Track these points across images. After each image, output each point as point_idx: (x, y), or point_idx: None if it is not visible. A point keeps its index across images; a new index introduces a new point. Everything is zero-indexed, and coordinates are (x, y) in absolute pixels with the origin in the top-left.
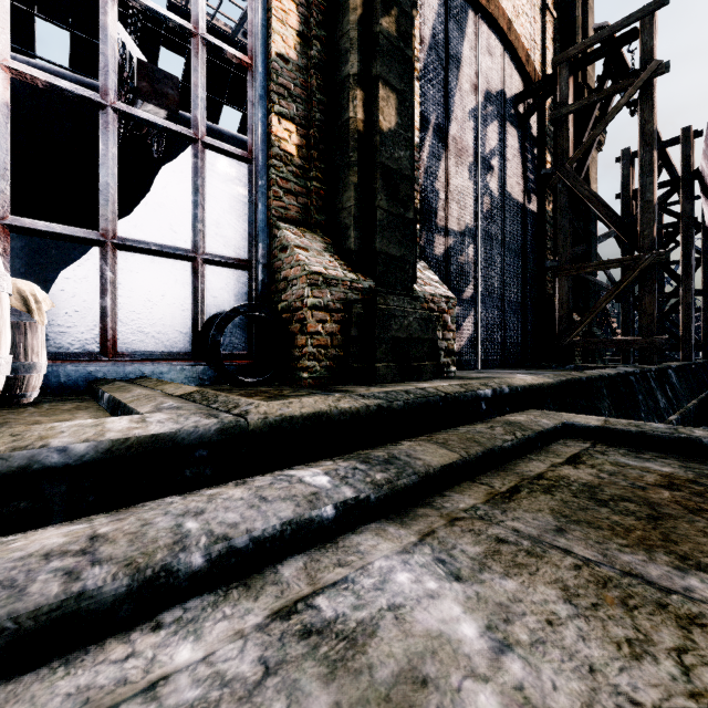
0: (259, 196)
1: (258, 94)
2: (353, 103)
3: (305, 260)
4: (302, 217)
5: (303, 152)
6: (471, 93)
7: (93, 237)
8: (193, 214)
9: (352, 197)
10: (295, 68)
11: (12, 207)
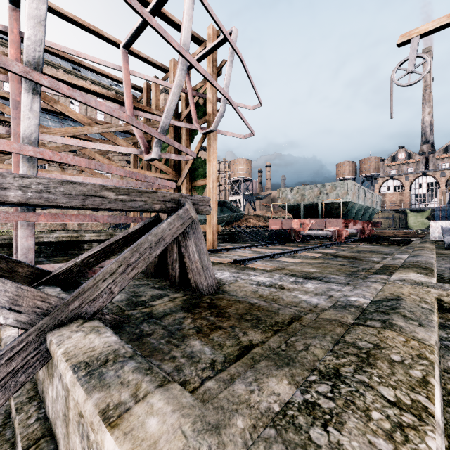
0: None
1: None
2: None
3: None
4: None
5: None
6: None
7: None
8: None
9: None
10: None
11: None
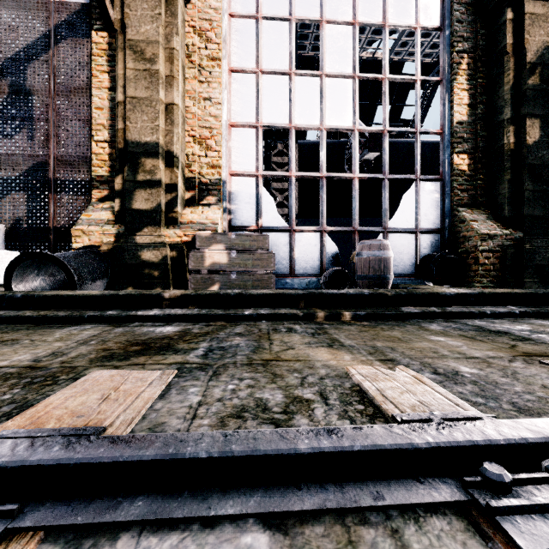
0: (446, 196)
1: (445, 146)
2: (506, 135)
3: (477, 227)
4: (470, 201)
5: (471, 167)
6: None
7: (380, 230)
8: (415, 212)
9: (506, 188)
10: (466, 124)
11: (300, 208)
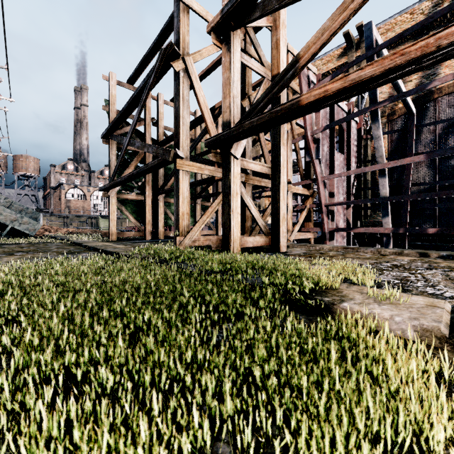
0: None
1: None
2: None
3: None
4: None
5: None
6: (431, 135)
7: (315, 220)
8: None
9: None
10: None
11: None
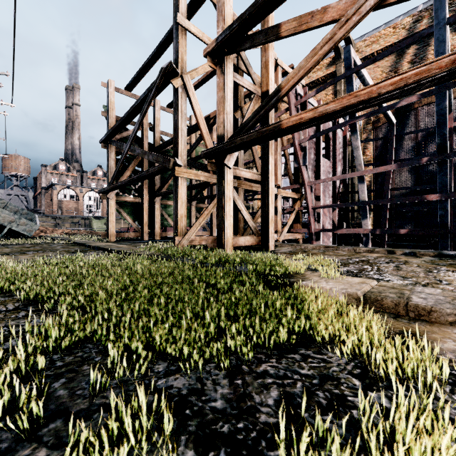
0: None
1: None
2: None
3: None
4: None
5: None
6: (412, 142)
7: (306, 221)
8: None
9: None
10: None
11: None
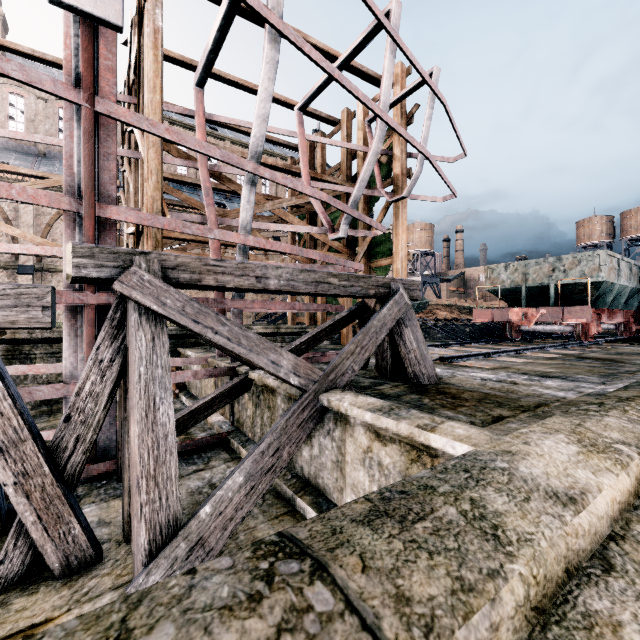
0: None
1: None
2: None
3: None
4: None
5: None
6: None
7: None
8: None
9: None
10: None
11: None
